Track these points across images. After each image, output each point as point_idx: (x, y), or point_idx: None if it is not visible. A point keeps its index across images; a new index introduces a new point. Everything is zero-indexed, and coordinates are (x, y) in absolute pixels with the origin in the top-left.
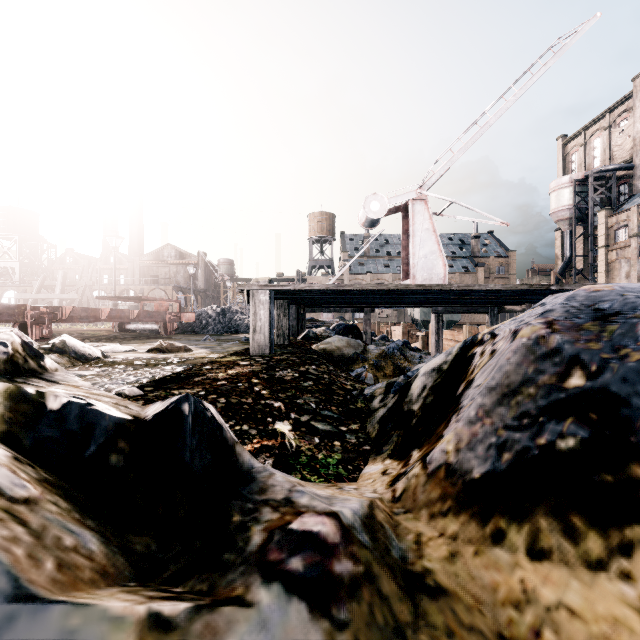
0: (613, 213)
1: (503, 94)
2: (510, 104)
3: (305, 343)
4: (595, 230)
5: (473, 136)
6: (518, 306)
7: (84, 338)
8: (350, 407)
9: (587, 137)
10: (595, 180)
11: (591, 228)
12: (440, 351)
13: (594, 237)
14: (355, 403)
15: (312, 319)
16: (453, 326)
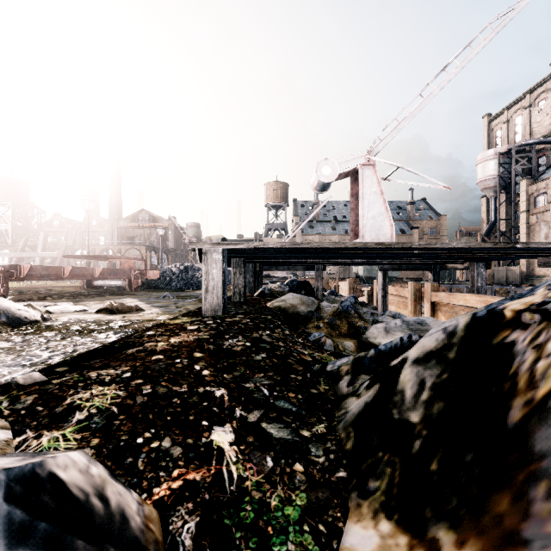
0: (533, 182)
1: (445, 67)
2: (452, 76)
3: (260, 300)
4: (517, 197)
5: (418, 105)
6: (460, 264)
7: (46, 295)
8: (312, 392)
9: (509, 115)
10: (517, 153)
11: (514, 195)
12: (386, 306)
13: (516, 203)
14: (317, 385)
15: (268, 275)
16: (392, 281)
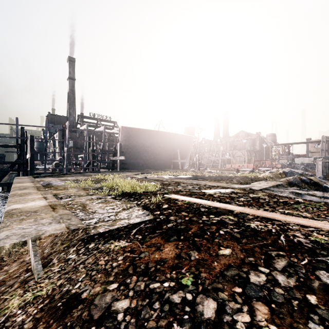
0: None
1: None
2: None
3: None
4: None
5: None
6: None
7: None
8: None
9: None
10: None
11: None
12: None
13: None
14: None
15: None
16: None
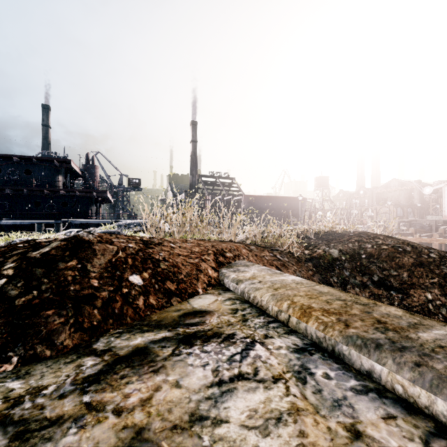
0: None
1: None
2: None
3: None
4: None
5: None
6: None
7: None
8: None
9: None
10: None
11: None
12: None
13: None
14: None
15: None
16: None
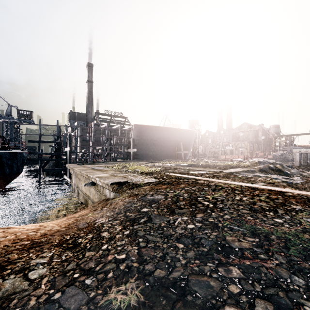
0: None
1: None
2: None
3: None
4: None
5: None
6: None
7: None
8: None
9: None
10: None
11: None
12: None
13: None
14: None
15: None
16: None
